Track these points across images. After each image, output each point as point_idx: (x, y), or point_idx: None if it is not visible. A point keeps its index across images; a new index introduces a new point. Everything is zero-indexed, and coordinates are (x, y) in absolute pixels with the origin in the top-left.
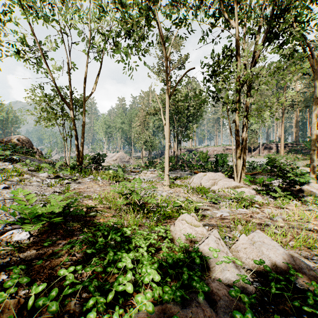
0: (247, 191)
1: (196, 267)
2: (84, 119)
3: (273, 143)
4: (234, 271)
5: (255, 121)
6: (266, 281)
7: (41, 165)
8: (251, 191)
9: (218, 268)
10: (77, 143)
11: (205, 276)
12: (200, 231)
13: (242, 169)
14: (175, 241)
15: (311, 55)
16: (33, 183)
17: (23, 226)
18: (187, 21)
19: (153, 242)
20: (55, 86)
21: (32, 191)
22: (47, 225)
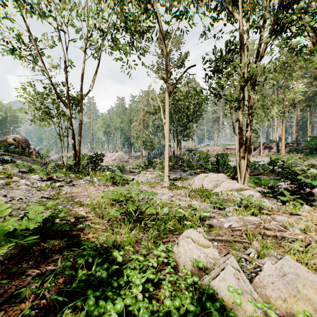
0: (252, 193)
1: None
2: (81, 118)
3: (274, 143)
4: None
5: (261, 120)
6: None
7: (32, 167)
8: (256, 194)
9: None
10: (74, 143)
11: None
12: (210, 253)
13: (246, 170)
14: (179, 267)
15: None
16: (21, 187)
17: None
18: (188, 13)
19: (151, 277)
20: (51, 83)
21: (17, 196)
22: (22, 244)
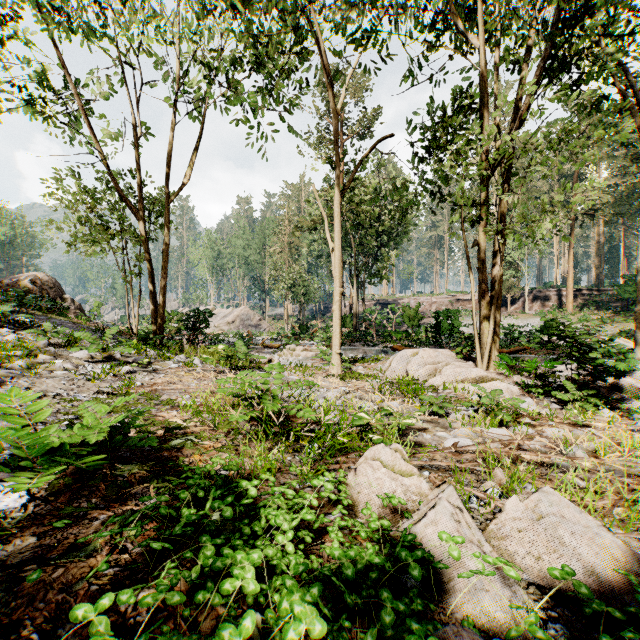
0: (503, 387)
1: (409, 581)
2: (168, 240)
3: (552, 289)
4: (501, 591)
5: (520, 244)
6: (576, 617)
7: (75, 335)
8: (511, 388)
9: (463, 584)
10: (153, 289)
11: (433, 606)
12: (414, 486)
13: (493, 342)
14: (357, 510)
15: (637, 106)
16: (56, 373)
17: (12, 478)
18: (379, 35)
19: (309, 518)
20: (108, 171)
21: (52, 391)
22: (74, 472)
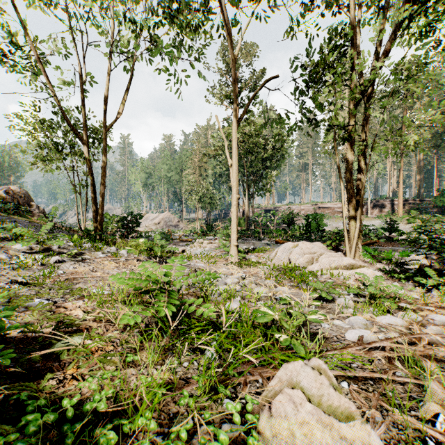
0: (370, 273)
1: None
2: (105, 159)
3: (387, 200)
4: None
5: (386, 155)
6: None
7: (14, 230)
8: (377, 274)
9: None
10: (95, 197)
11: None
12: (358, 438)
13: (358, 236)
14: None
15: None
16: None
17: None
18: None
19: None
20: (59, 105)
21: None
22: None
